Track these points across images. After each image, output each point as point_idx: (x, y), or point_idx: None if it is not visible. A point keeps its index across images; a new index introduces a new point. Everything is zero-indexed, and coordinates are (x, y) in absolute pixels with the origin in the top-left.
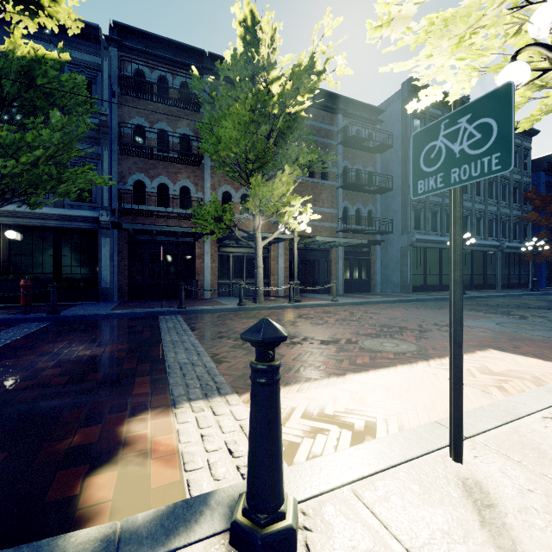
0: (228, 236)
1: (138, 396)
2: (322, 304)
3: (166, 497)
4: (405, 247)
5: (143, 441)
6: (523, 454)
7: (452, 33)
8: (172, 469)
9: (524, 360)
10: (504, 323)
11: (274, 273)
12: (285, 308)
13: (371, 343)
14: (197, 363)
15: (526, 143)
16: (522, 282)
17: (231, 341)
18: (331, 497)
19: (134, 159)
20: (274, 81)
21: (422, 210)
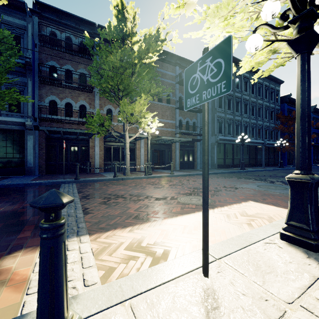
0: (109, 135)
1: (20, 239)
2: (164, 175)
3: (1, 317)
4: (213, 143)
5: (7, 272)
6: (247, 269)
7: (220, 14)
8: (17, 294)
9: (266, 206)
10: (262, 185)
11: (138, 158)
12: (142, 178)
13: (184, 199)
14: (72, 214)
15: (277, 87)
16: (275, 163)
17: (100, 200)
18: (113, 310)
19: (50, 86)
20: (135, 43)
21: (222, 123)
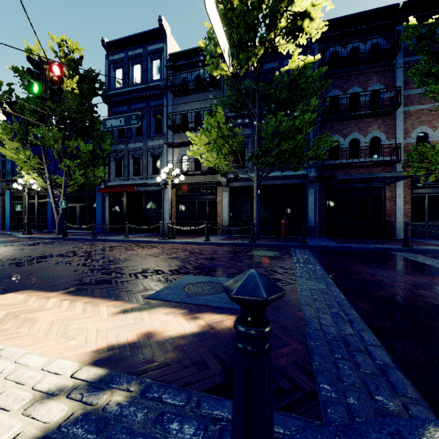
0: (436, 176)
1: None
2: None
3: None
4: None
5: None
6: None
7: None
8: None
9: None
10: None
11: None
12: None
13: None
14: None
15: None
16: None
17: None
18: None
19: (330, 124)
20: None
21: None
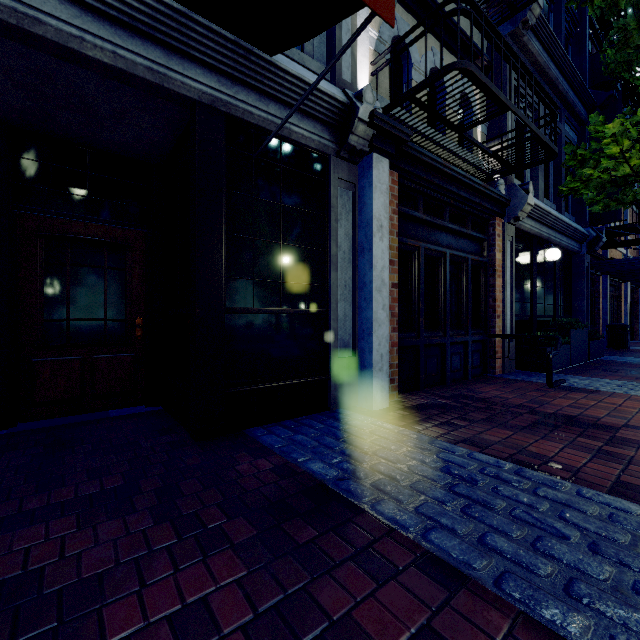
0: None
1: None
2: None
3: None
4: None
5: None
6: None
7: None
8: None
9: None
10: None
11: (622, 317)
12: None
13: None
14: None
15: None
16: None
17: None
18: None
19: None
20: None
21: None
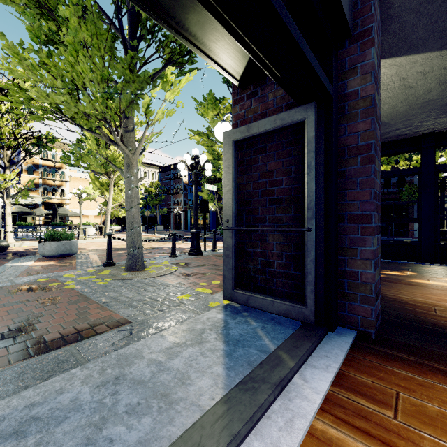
0: None
1: None
2: None
3: None
4: None
5: None
6: None
7: None
8: None
9: None
10: None
11: None
12: None
13: None
14: None
15: None
16: None
17: None
18: None
19: None
20: None
21: None
